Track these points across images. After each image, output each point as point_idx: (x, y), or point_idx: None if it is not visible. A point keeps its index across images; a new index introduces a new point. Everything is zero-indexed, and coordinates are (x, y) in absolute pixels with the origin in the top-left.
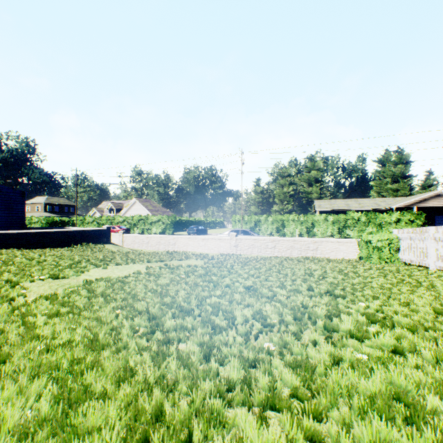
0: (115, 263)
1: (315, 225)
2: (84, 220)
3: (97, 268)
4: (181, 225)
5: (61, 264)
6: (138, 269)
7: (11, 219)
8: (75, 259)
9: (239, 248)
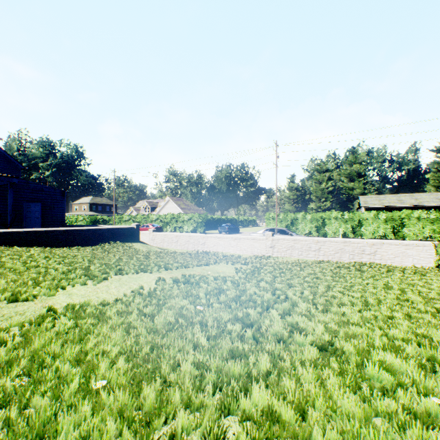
0: (118, 272)
1: (362, 224)
2: (122, 218)
3: (92, 280)
4: (212, 223)
5: (51, 273)
6: (145, 282)
7: (52, 217)
8: (75, 264)
9: (276, 249)
